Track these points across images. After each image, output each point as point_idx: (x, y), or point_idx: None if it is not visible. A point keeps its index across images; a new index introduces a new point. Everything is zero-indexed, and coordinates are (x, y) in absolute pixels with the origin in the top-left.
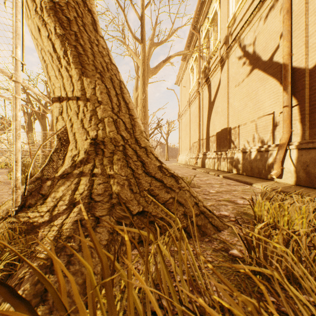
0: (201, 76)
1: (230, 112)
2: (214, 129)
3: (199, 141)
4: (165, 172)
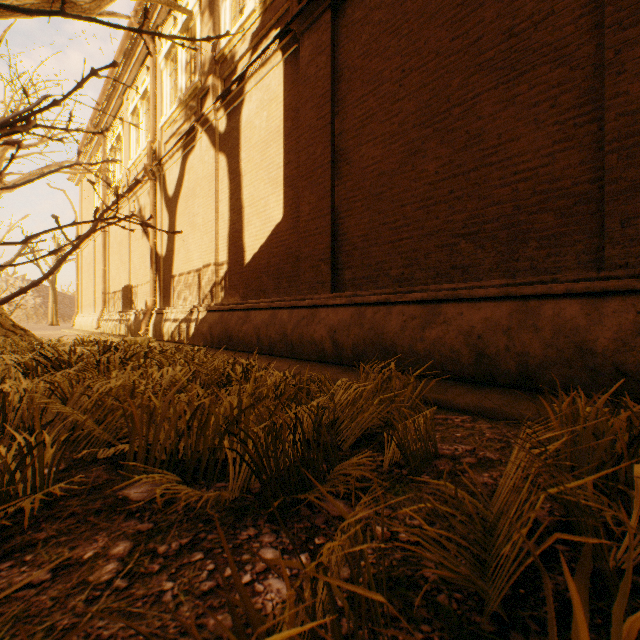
0: (107, 201)
1: (132, 268)
2: (121, 283)
3: (104, 296)
4: (18, 327)
